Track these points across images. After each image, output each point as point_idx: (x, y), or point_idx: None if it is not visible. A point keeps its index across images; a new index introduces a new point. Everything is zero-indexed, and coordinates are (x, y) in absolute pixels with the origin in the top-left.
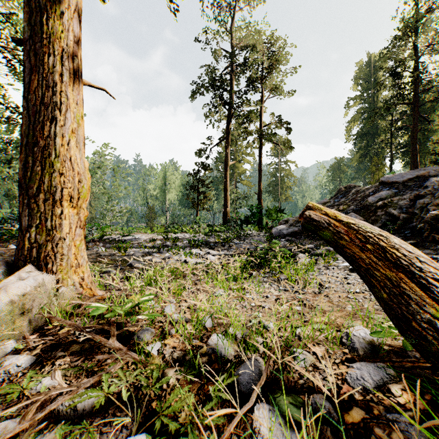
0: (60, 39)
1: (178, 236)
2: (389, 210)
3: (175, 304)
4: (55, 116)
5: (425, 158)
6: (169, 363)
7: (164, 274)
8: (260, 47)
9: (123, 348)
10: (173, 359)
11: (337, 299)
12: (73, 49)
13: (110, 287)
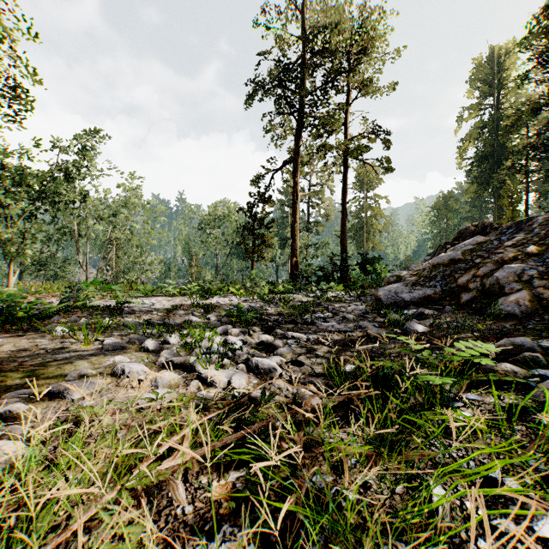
0: None
1: (219, 301)
2: None
3: None
4: None
5: None
6: None
7: None
8: (344, 23)
9: None
10: None
11: None
12: None
13: None
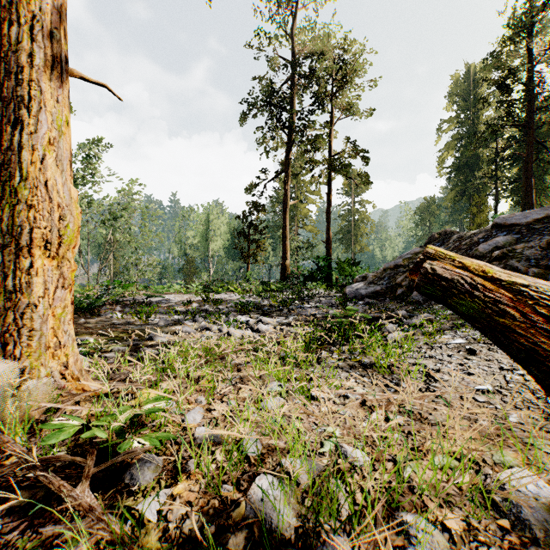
0: (29, 0)
1: (222, 298)
2: (511, 263)
3: (205, 406)
4: (21, 118)
5: (541, 197)
6: (173, 545)
7: (189, 359)
8: (328, 53)
9: (96, 505)
10: (183, 535)
11: (459, 403)
12: (50, 18)
13: (113, 375)
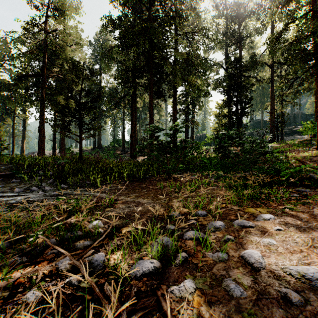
0: None
1: None
2: None
3: None
4: None
5: None
6: None
7: None
8: None
9: None
10: None
11: None
12: None
13: None
